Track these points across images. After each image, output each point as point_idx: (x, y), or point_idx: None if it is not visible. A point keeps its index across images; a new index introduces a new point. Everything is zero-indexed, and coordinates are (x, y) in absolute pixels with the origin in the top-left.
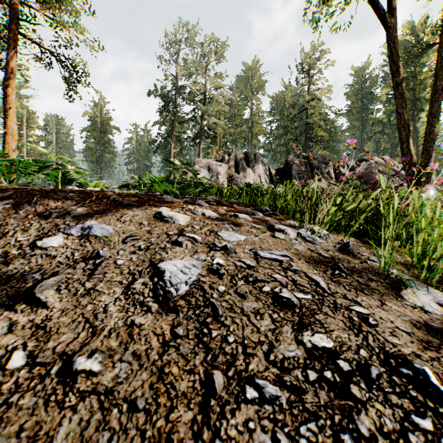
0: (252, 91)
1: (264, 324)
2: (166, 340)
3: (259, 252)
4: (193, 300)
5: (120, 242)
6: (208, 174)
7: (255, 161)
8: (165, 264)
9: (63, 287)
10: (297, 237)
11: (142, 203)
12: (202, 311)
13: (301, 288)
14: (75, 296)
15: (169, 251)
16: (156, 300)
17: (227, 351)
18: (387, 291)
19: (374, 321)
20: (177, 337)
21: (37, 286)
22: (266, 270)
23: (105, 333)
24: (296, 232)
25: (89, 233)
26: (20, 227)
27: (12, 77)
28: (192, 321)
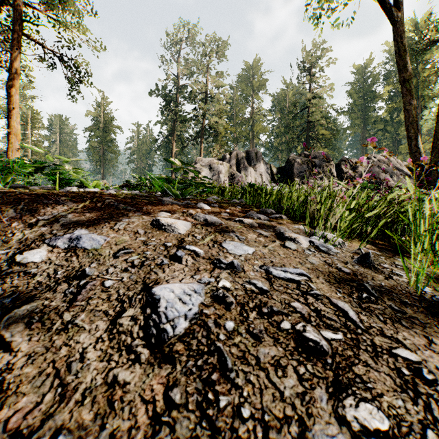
0: (254, 89)
1: (288, 384)
2: (157, 411)
3: (271, 269)
4: (194, 343)
5: (111, 256)
6: (210, 173)
7: (257, 160)
8: (160, 289)
9: (36, 319)
10: (310, 246)
11: (140, 208)
12: (206, 361)
13: (328, 322)
14: (48, 332)
15: (166, 269)
16: (147, 342)
17: (241, 435)
18: (428, 320)
19: (430, 374)
20: (172, 406)
21: (4, 318)
22: (282, 296)
23: (77, 396)
24: (308, 241)
25: (77, 245)
26: (1, 237)
27: (15, 78)
28: (192, 378)
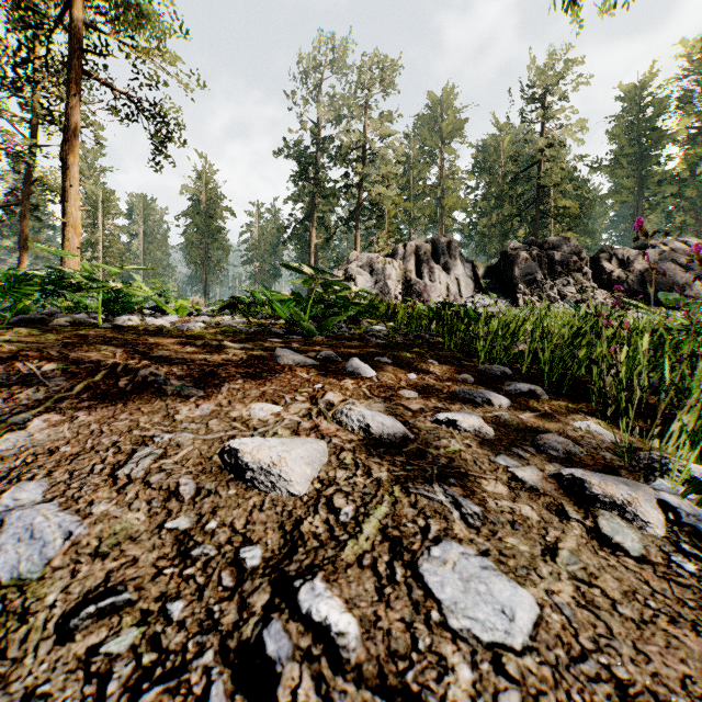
0: (443, 138)
1: None
2: None
3: None
4: None
5: (50, 632)
6: (370, 279)
7: (450, 255)
8: None
9: None
10: (673, 528)
11: (214, 387)
12: None
13: None
14: None
15: None
16: None
17: None
18: None
19: None
20: None
21: None
22: None
23: None
24: (657, 503)
25: None
26: None
27: (73, 140)
28: None
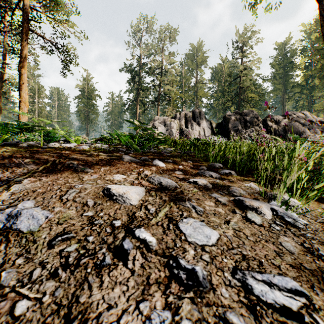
0: (197, 64)
1: None
2: None
3: (250, 282)
4: None
5: (45, 245)
6: (164, 128)
7: (200, 117)
8: None
9: None
10: (274, 216)
11: (98, 169)
12: None
13: None
14: None
15: (105, 277)
16: None
17: None
18: None
19: None
20: None
21: None
22: None
23: None
24: (270, 209)
25: (12, 226)
26: None
27: (24, 61)
28: None
